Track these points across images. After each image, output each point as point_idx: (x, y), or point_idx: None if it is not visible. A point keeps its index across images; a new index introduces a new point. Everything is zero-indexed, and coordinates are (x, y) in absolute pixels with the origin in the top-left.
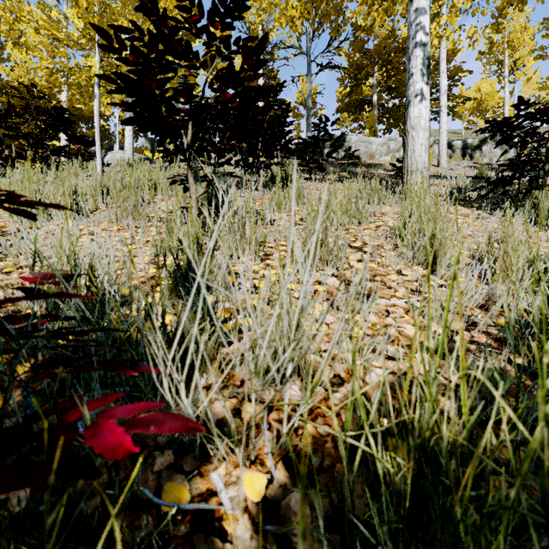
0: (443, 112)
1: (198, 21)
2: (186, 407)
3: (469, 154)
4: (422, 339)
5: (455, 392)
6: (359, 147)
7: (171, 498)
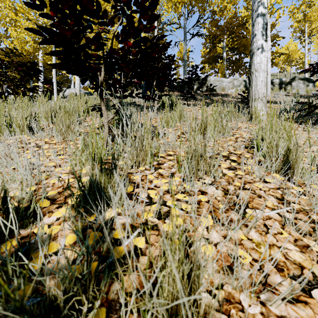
0: (268, 62)
1: None
2: None
3: (284, 87)
4: (309, 265)
5: None
6: (215, 84)
7: None
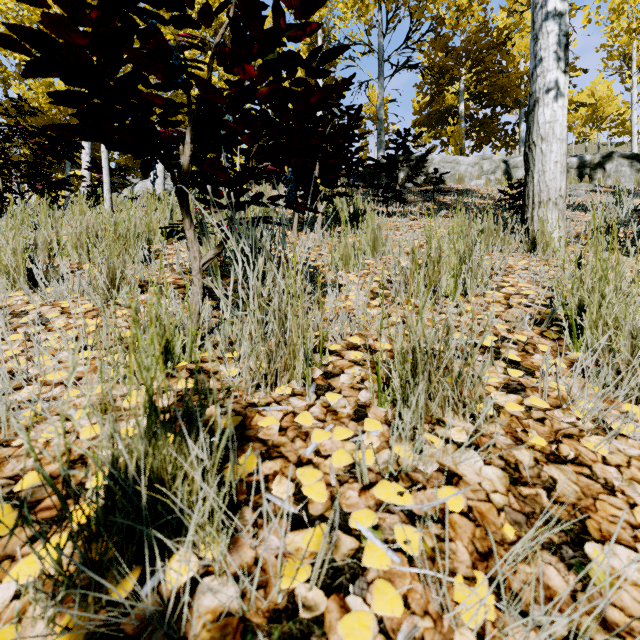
0: None
1: None
2: None
3: (588, 175)
4: None
5: None
6: (444, 168)
7: None
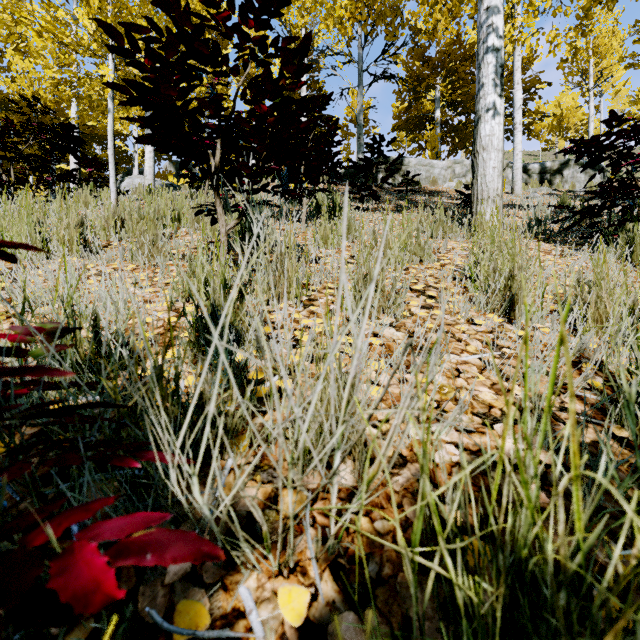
0: (517, 131)
1: (228, 19)
2: (204, 508)
3: (548, 180)
4: (501, 405)
5: (545, 475)
6: (419, 171)
7: (186, 623)
